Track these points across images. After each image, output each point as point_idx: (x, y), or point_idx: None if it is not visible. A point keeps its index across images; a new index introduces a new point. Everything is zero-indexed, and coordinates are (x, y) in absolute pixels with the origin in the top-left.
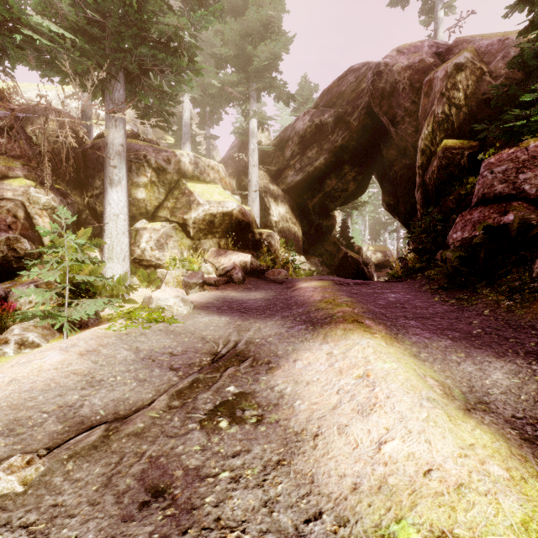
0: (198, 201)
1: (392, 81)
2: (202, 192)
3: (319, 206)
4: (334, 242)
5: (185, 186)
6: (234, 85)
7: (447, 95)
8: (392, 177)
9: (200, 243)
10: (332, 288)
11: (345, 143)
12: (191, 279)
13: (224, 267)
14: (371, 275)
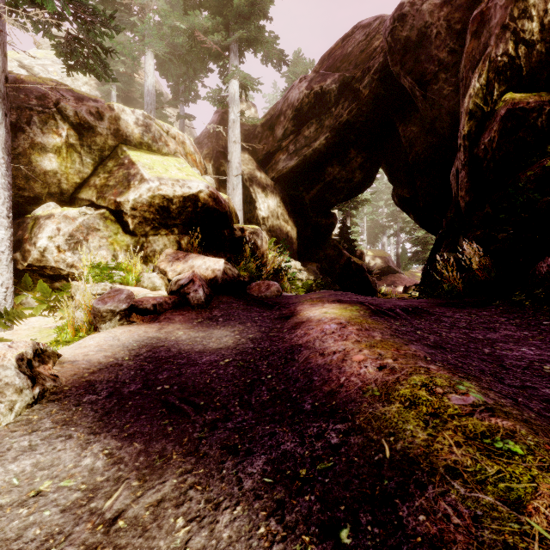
0: (142, 175)
1: (420, 25)
2: (150, 164)
3: (318, 200)
4: (334, 245)
5: (125, 154)
6: (208, 34)
7: (513, 27)
8: (413, 161)
9: (147, 241)
10: (380, 330)
11: (351, 118)
12: (103, 303)
13: (178, 279)
14: (375, 284)
